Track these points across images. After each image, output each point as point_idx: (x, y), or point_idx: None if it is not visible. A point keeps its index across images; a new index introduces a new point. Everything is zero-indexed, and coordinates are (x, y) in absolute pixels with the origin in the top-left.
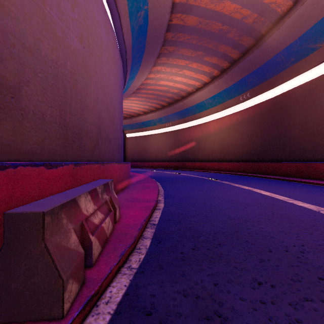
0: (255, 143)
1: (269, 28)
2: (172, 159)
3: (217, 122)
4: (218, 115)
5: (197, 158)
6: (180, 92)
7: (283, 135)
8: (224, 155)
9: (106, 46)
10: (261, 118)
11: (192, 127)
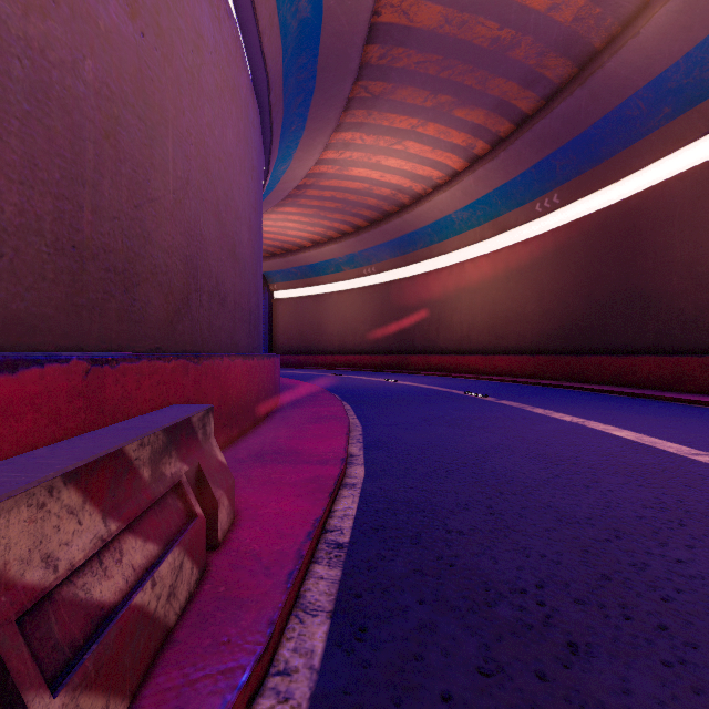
0: (572, 309)
1: (613, 34)
2: (377, 347)
3: (481, 264)
4: (485, 248)
5: (434, 346)
6: (398, 196)
7: (642, 291)
8: (497, 338)
9: (212, 54)
10: (588, 253)
11: (424, 275)
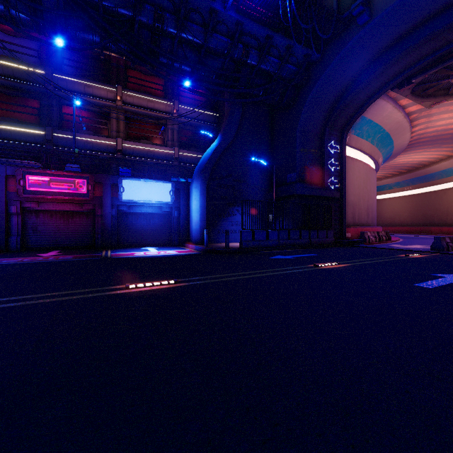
0: None
1: None
2: (412, 223)
3: None
4: None
5: (444, 223)
6: (421, 162)
7: None
8: None
9: (375, 184)
10: None
11: (439, 191)
